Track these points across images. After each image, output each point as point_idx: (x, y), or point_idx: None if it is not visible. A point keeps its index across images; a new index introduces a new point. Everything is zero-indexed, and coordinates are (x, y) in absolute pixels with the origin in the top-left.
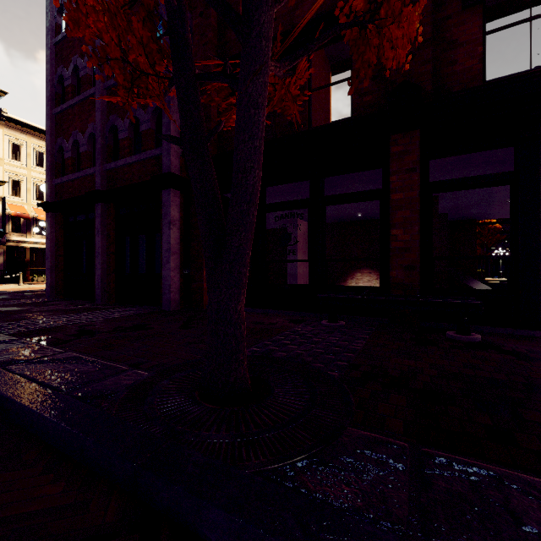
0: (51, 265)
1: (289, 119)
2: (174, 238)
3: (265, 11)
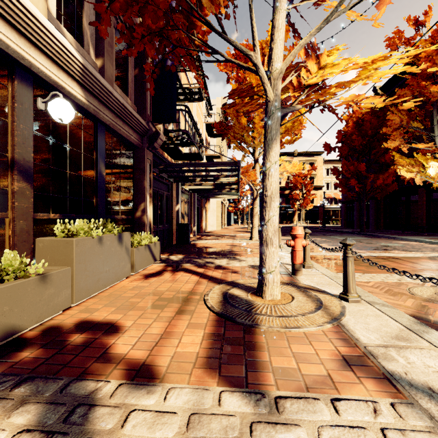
0: (343, 218)
1: (402, 180)
2: (372, 212)
3: (364, 198)
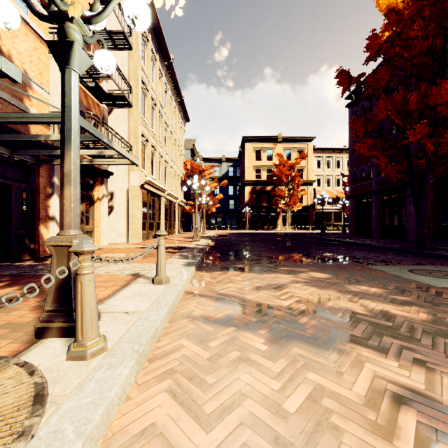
0: (350, 222)
1: None
2: (412, 209)
3: (428, 175)
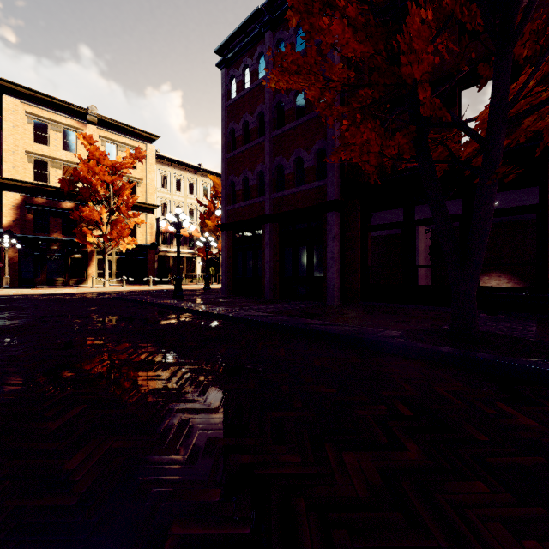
0: (225, 270)
1: None
2: (336, 249)
3: (502, 136)
